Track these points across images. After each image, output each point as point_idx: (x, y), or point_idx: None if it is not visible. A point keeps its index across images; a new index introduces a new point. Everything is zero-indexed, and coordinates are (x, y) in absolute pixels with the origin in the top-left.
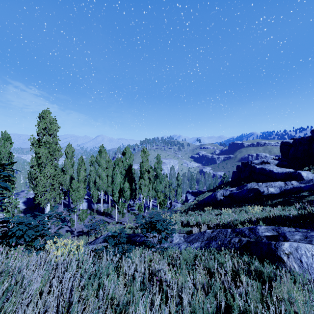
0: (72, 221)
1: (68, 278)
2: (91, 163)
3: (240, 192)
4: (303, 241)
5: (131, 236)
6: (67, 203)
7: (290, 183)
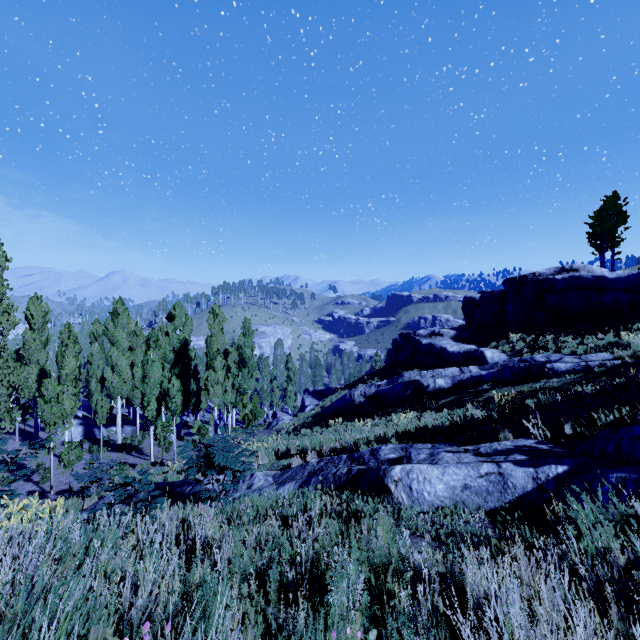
0: (45, 470)
1: (31, 551)
2: (95, 337)
3: (391, 388)
4: (426, 461)
5: (174, 486)
6: (31, 431)
7: (467, 370)
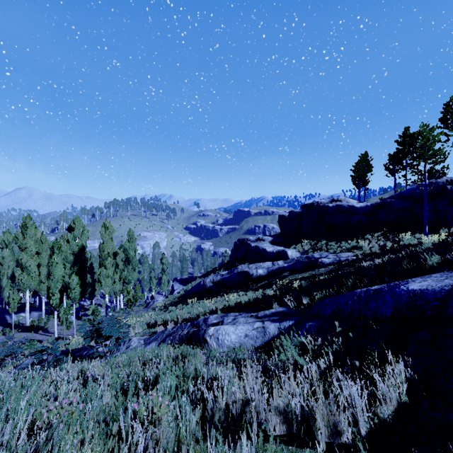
0: None
1: None
2: (5, 244)
3: (230, 277)
4: (230, 323)
5: (74, 352)
6: None
7: (276, 263)
